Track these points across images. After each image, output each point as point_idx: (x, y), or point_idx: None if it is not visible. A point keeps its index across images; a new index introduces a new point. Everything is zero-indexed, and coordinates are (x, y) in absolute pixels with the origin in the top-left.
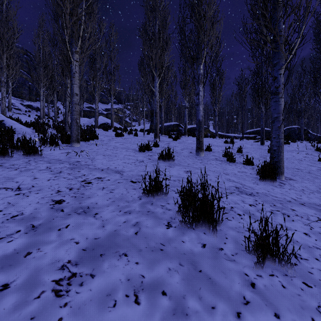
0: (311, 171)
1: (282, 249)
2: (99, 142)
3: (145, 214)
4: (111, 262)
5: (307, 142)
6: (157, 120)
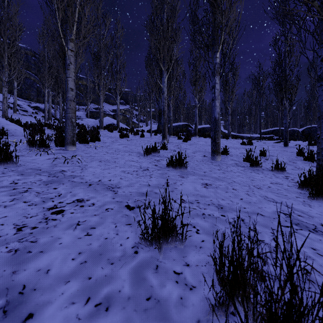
0: None
1: None
2: (100, 144)
3: (141, 312)
4: None
5: None
6: (165, 119)
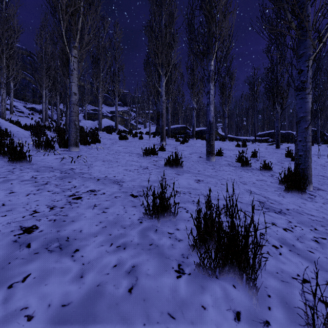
0: None
1: None
2: (101, 146)
3: (146, 250)
4: None
5: (326, 145)
6: (164, 122)
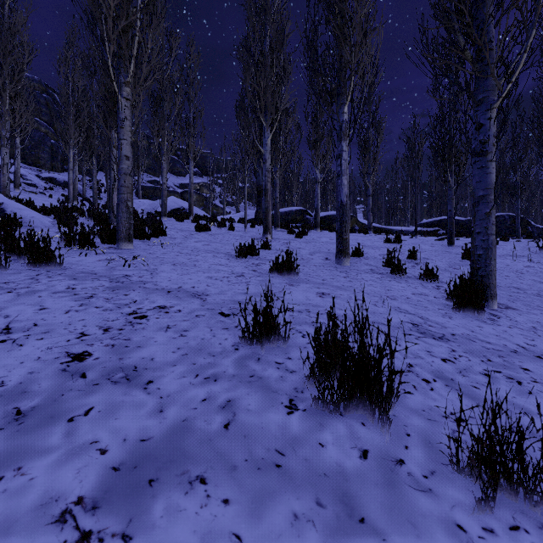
0: (541, 293)
1: (533, 467)
2: (167, 241)
3: (246, 383)
4: (171, 499)
5: (529, 241)
6: (268, 203)
